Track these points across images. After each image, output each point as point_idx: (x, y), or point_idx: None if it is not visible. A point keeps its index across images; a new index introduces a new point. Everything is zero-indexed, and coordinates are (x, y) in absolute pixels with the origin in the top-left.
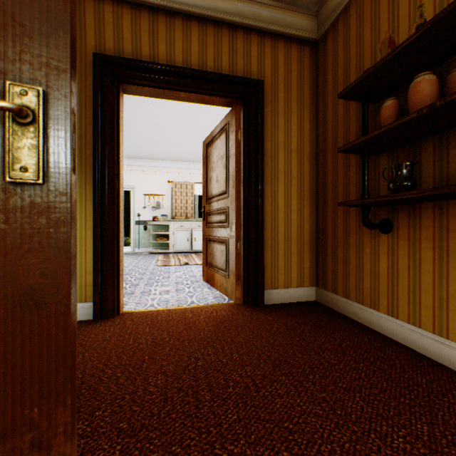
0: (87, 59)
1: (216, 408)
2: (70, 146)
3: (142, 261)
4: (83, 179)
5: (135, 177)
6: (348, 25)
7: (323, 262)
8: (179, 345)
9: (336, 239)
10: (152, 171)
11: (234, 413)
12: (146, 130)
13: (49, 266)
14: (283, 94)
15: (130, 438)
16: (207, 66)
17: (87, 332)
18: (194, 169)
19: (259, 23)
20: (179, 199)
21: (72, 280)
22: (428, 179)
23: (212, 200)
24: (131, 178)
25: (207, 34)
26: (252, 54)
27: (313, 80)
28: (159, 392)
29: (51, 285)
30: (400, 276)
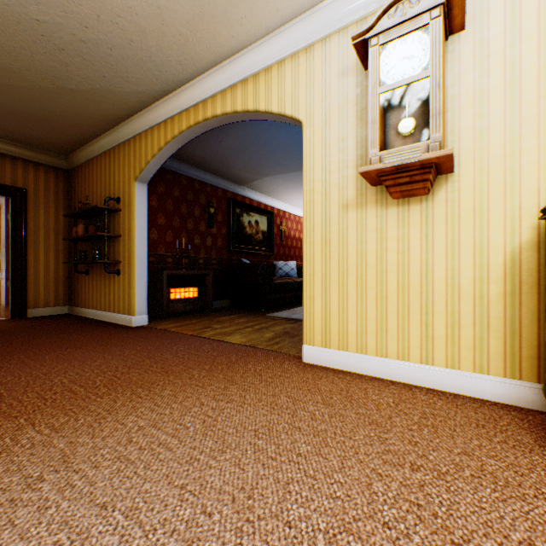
0: None
1: None
2: None
3: None
4: None
5: None
6: (80, 175)
7: (72, 291)
8: None
9: (76, 279)
10: None
11: None
12: None
13: None
14: (45, 196)
15: None
16: None
17: None
18: None
19: (24, 156)
20: None
21: None
22: None
23: None
24: None
25: None
26: (20, 171)
27: (67, 190)
28: None
29: None
30: (91, 292)
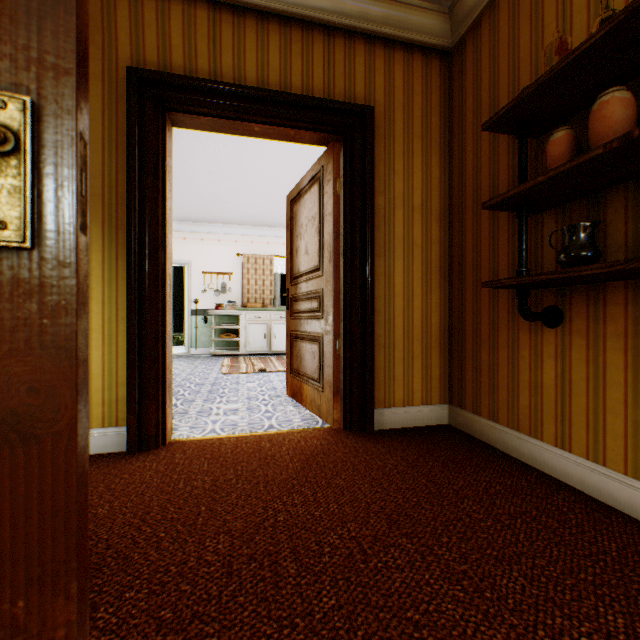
0: (119, 76)
1: (304, 588)
2: (76, 190)
3: (201, 367)
4: (114, 249)
5: (190, 247)
6: (496, 25)
7: (459, 369)
8: (251, 490)
9: (479, 336)
10: (214, 239)
11: (332, 596)
12: (206, 180)
13: (42, 377)
14: (402, 127)
15: (175, 635)
16: (292, 86)
17: (118, 470)
18: (274, 237)
19: (367, 24)
20: (252, 279)
21: (79, 399)
22: (617, 247)
23: (300, 280)
24: (185, 249)
25: (292, 40)
26: (357, 69)
27: (444, 106)
28: (220, 563)
29: (46, 407)
30: (575, 390)
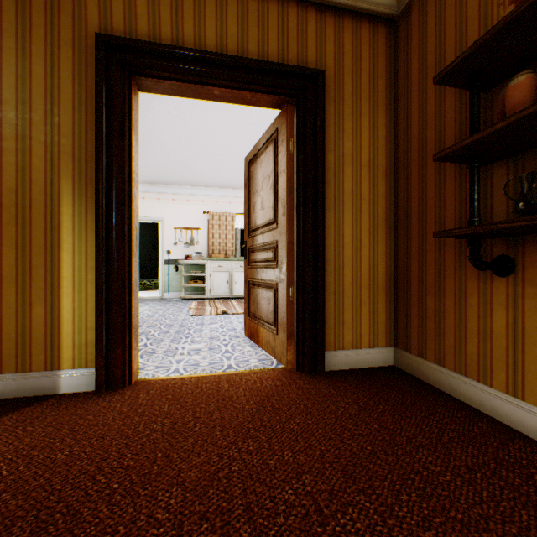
0: (88, 43)
1: None
2: None
3: (171, 310)
4: (83, 203)
5: (163, 206)
6: None
7: (404, 314)
8: (208, 434)
9: (424, 284)
10: (184, 199)
11: None
12: (175, 147)
13: None
14: (351, 89)
15: None
16: (249, 52)
17: (84, 411)
18: (235, 197)
19: None
20: (217, 233)
21: None
22: None
23: (256, 233)
24: (159, 208)
25: (249, 9)
26: (309, 36)
27: (390, 70)
28: (170, 523)
29: None
30: (528, 339)
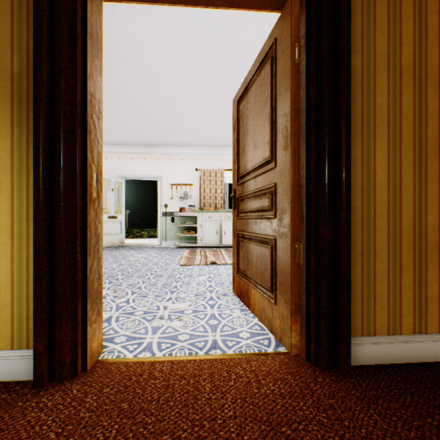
0: None
1: None
2: None
3: (165, 258)
4: (24, 133)
5: (161, 165)
6: None
7: None
8: None
9: None
10: (179, 159)
11: None
12: (168, 106)
13: None
14: None
15: None
16: None
17: None
18: (223, 155)
19: None
20: (207, 188)
21: None
22: None
23: (246, 178)
24: (158, 167)
25: None
26: None
27: None
28: None
29: None
30: None
